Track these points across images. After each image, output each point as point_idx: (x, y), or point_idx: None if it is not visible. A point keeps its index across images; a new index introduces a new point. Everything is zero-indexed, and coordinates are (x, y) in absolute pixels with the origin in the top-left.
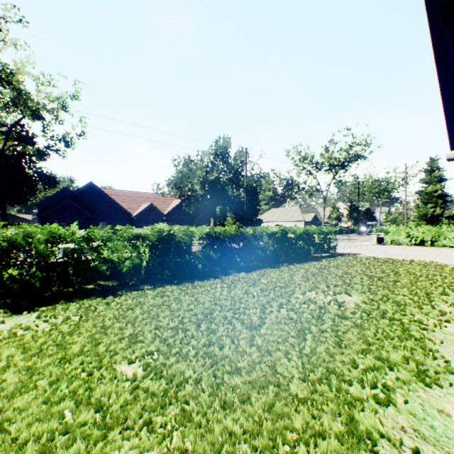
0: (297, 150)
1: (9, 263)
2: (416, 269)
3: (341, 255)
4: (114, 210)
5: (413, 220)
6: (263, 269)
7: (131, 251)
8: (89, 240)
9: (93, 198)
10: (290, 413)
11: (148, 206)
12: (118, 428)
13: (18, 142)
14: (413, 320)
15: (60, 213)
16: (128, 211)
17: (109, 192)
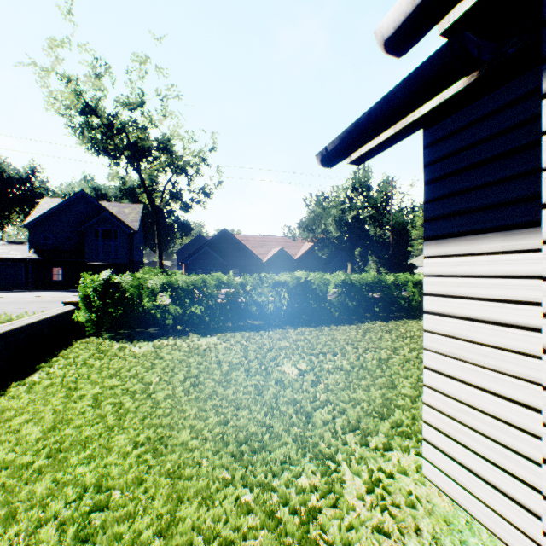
0: None
1: (194, 301)
2: None
3: None
4: (245, 256)
5: None
6: (404, 320)
7: (274, 296)
8: (243, 286)
9: (227, 245)
10: (397, 400)
11: (278, 251)
12: (290, 388)
13: (171, 199)
14: None
15: (199, 261)
16: (258, 257)
17: (240, 238)
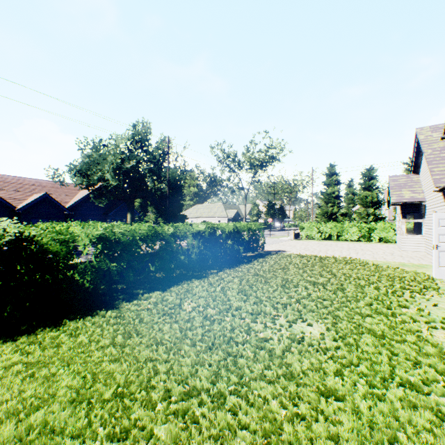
0: (221, 147)
1: None
2: (346, 268)
3: (270, 254)
4: None
5: (318, 217)
6: (187, 281)
7: None
8: None
9: None
10: None
11: (41, 196)
12: None
13: None
14: (426, 379)
15: None
16: (8, 202)
17: None
